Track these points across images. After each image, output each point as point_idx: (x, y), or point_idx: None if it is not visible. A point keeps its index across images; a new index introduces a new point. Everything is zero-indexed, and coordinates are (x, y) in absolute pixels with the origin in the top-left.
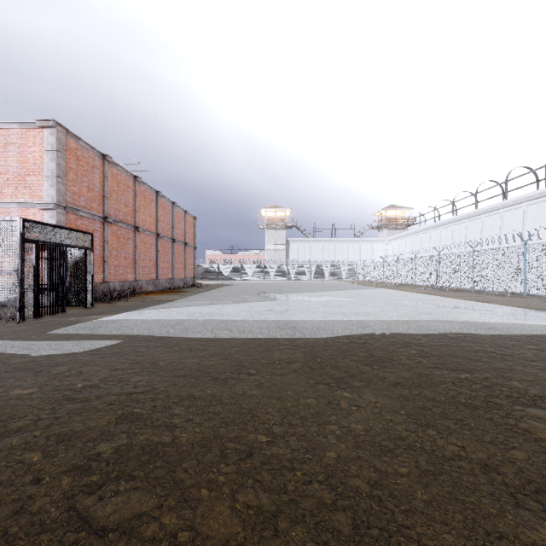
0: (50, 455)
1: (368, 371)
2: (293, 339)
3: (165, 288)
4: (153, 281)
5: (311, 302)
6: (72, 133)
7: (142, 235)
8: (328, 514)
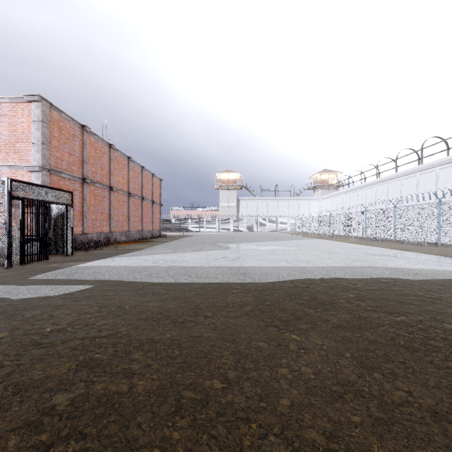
0: (3, 408)
1: (313, 314)
2: (244, 283)
3: (135, 239)
4: (125, 233)
5: (259, 250)
6: (55, 107)
7: (115, 194)
8: None
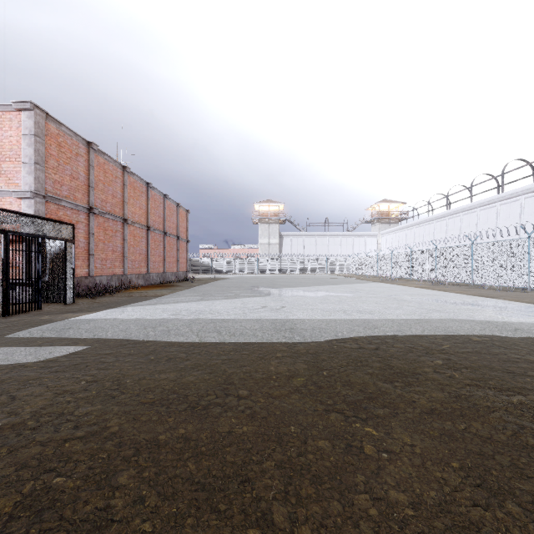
0: None
1: (390, 390)
2: (291, 343)
3: (156, 283)
4: (143, 276)
5: (308, 297)
6: (52, 117)
7: (131, 228)
8: None
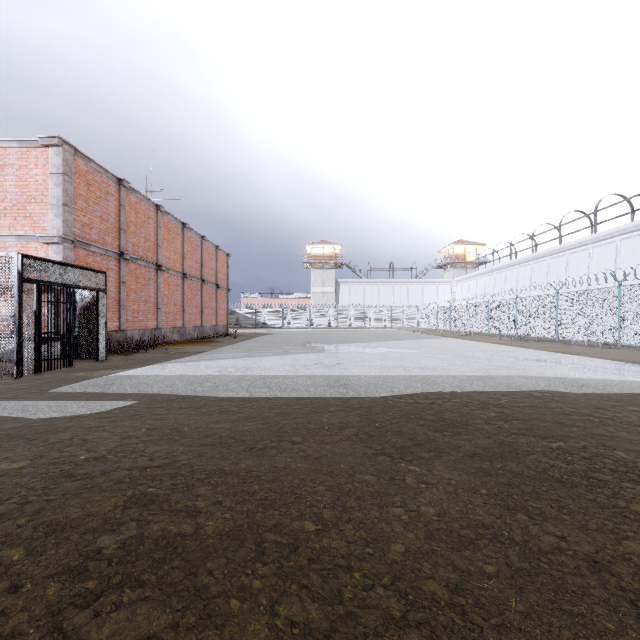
0: (36, 552)
1: (439, 438)
2: (345, 398)
3: (192, 338)
4: (178, 330)
5: (366, 354)
6: (81, 153)
7: (165, 275)
8: (398, 632)
